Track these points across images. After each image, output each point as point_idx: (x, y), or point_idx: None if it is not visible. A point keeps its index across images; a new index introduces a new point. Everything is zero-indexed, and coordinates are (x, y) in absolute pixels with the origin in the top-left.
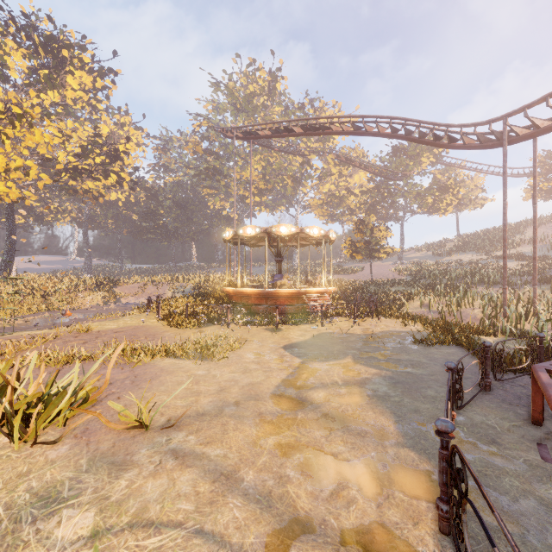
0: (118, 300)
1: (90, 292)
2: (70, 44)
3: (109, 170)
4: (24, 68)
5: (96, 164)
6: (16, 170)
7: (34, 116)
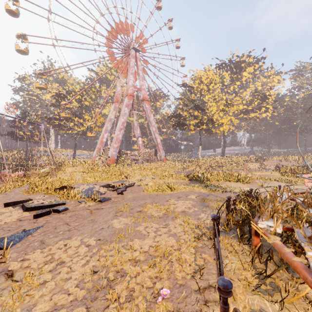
0: (265, 167)
1: (252, 163)
2: (244, 61)
3: (261, 105)
4: (228, 79)
5: (255, 104)
6: (228, 121)
7: (233, 102)
